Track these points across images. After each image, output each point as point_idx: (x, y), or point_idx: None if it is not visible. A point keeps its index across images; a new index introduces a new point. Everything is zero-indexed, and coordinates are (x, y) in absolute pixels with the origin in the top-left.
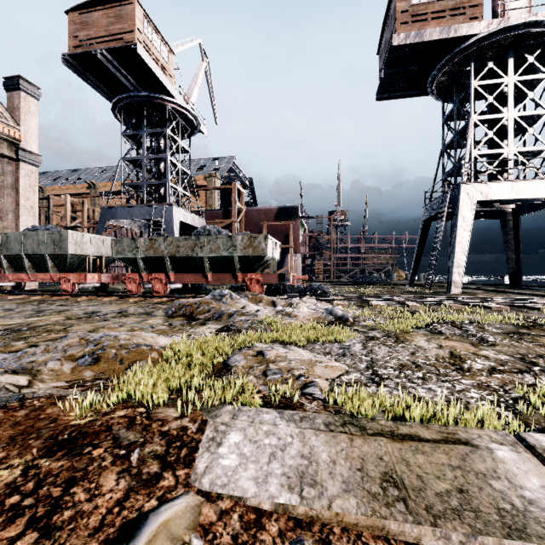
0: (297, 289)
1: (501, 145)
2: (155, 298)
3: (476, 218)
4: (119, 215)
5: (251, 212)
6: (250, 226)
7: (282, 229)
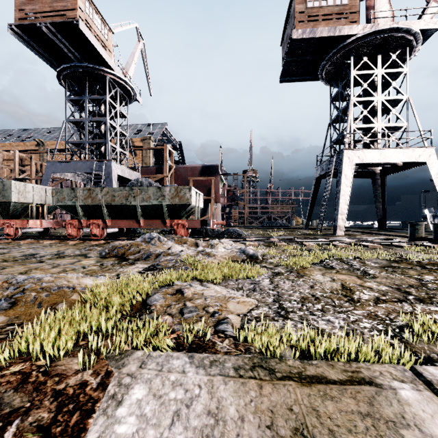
0: (217, 233)
1: (373, 121)
2: (93, 241)
3: (354, 177)
4: (63, 168)
5: (180, 169)
6: (179, 180)
7: (205, 183)
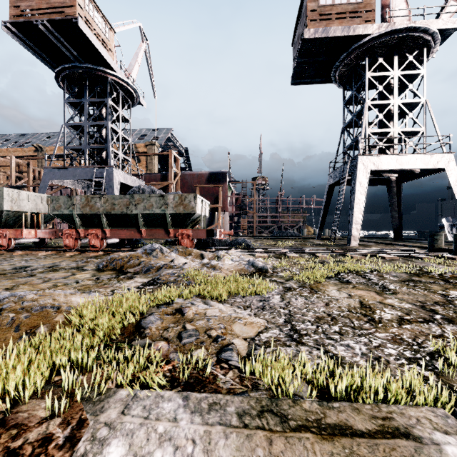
0: (224, 243)
1: (389, 125)
2: (91, 252)
3: (369, 184)
4: (62, 175)
5: (186, 176)
6: (185, 188)
7: (212, 191)
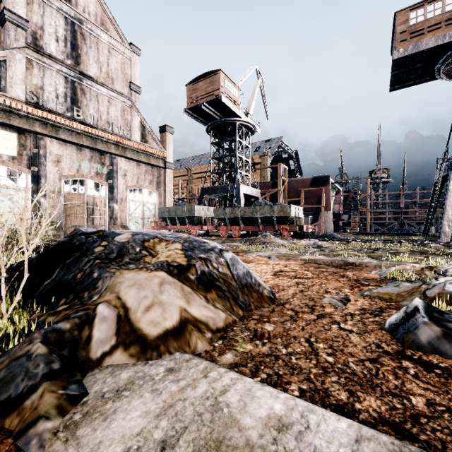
0: (316, 236)
1: None
2: (234, 238)
3: None
4: (210, 192)
5: (292, 182)
6: (291, 192)
7: (316, 193)
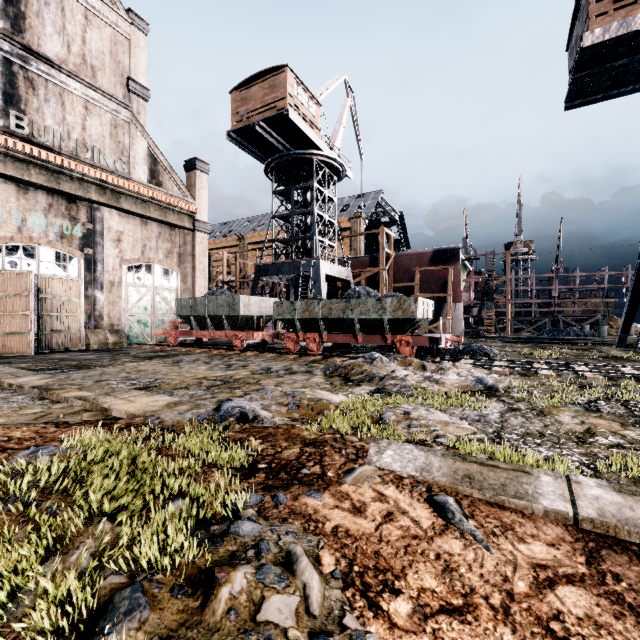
0: (453, 350)
1: None
2: (310, 356)
3: None
4: (271, 271)
5: (401, 257)
6: (400, 272)
7: (438, 275)
